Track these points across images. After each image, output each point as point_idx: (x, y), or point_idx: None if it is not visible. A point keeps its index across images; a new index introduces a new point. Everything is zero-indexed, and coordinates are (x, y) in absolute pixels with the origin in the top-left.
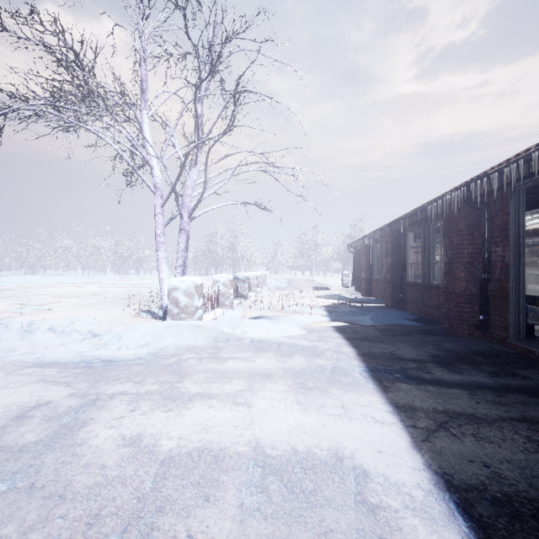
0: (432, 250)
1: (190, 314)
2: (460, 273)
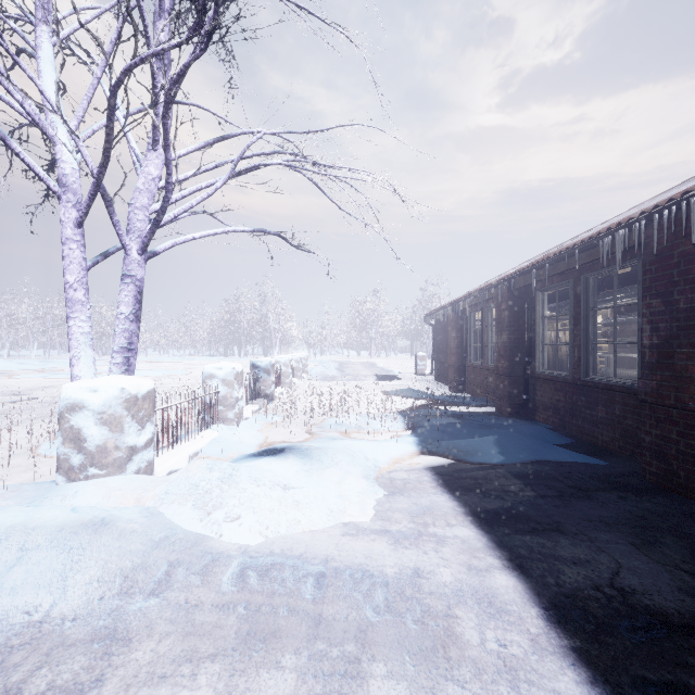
0: (593, 321)
1: (113, 467)
2: None
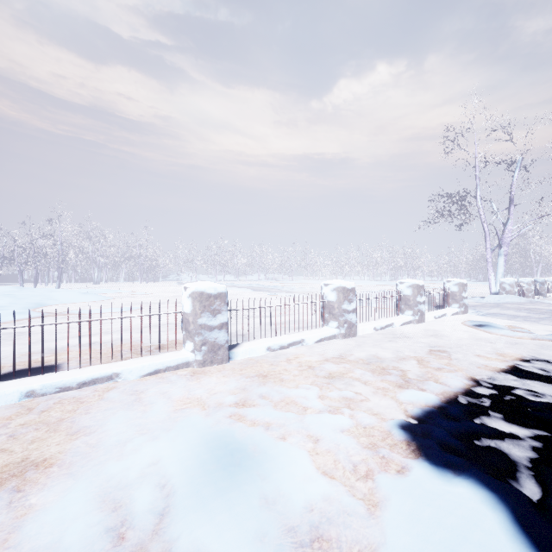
0: None
1: (512, 294)
2: None
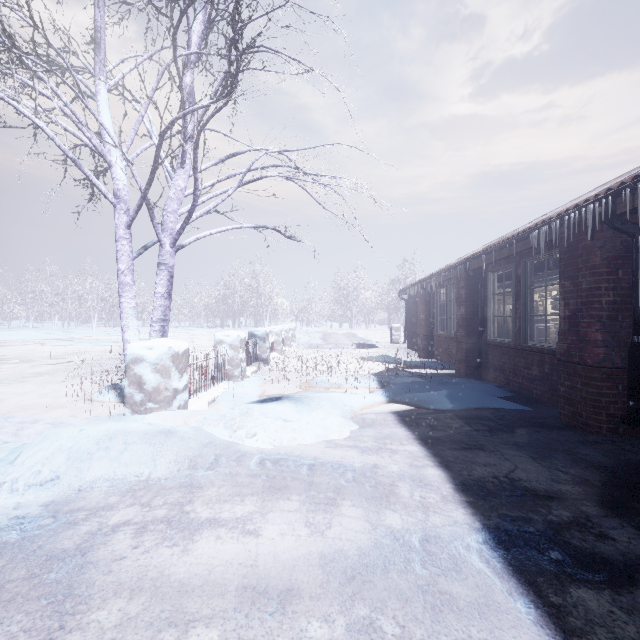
0: (530, 298)
1: (164, 403)
2: (594, 333)
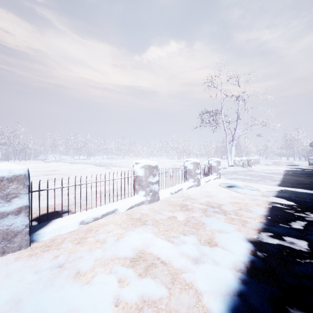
0: None
1: (239, 166)
2: None
